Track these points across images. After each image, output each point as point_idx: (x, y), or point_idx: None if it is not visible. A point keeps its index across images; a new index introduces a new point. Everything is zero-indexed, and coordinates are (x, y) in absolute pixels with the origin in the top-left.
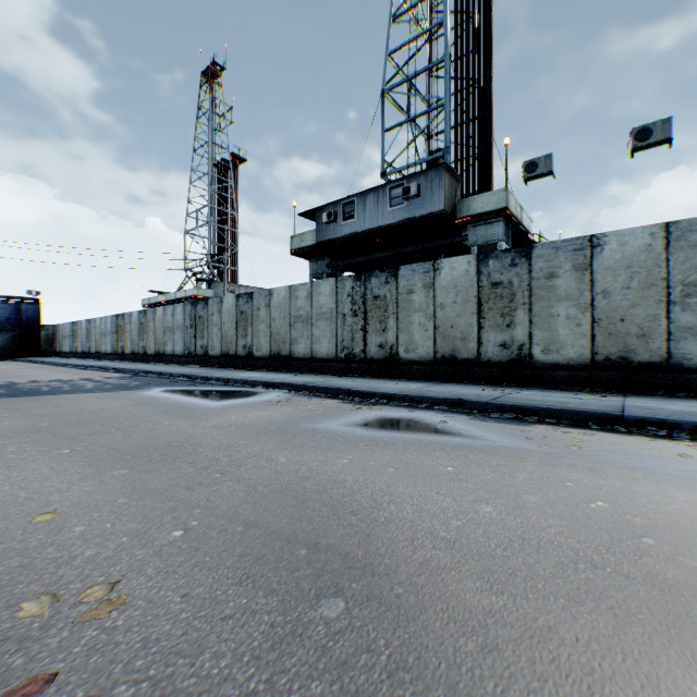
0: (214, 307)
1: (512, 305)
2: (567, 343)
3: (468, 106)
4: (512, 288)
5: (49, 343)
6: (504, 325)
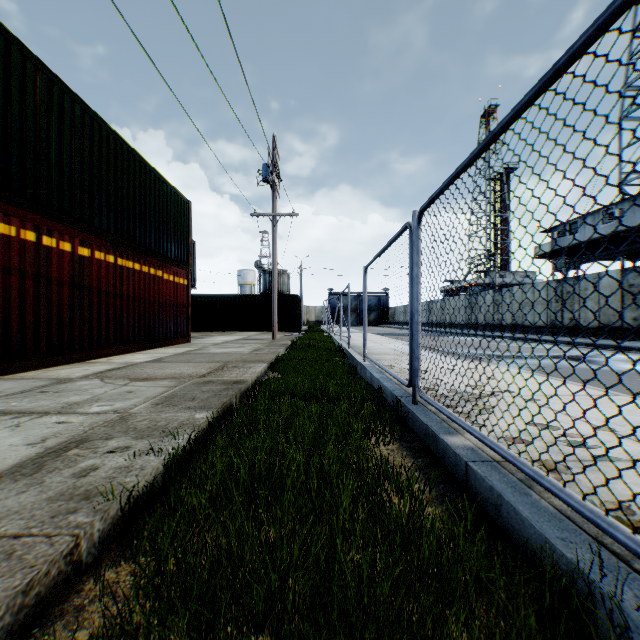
0: (480, 297)
1: (637, 297)
2: None
3: None
4: (637, 287)
5: (392, 317)
6: (633, 308)
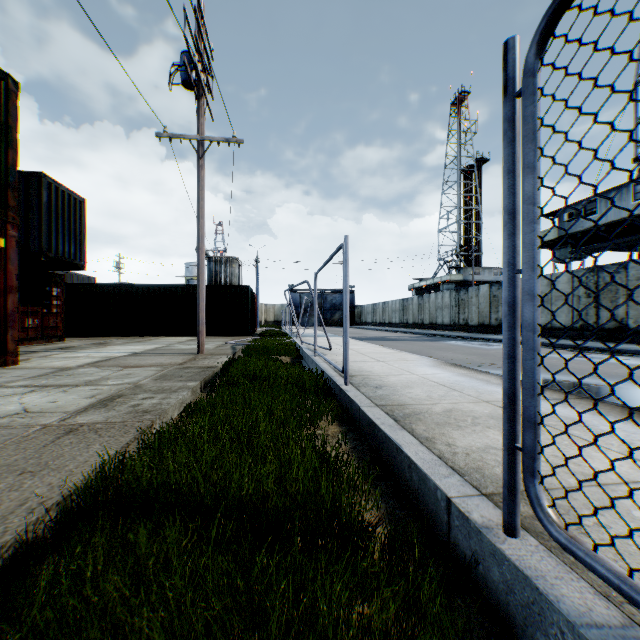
0: (472, 293)
1: None
2: None
3: None
4: None
5: (358, 317)
6: None
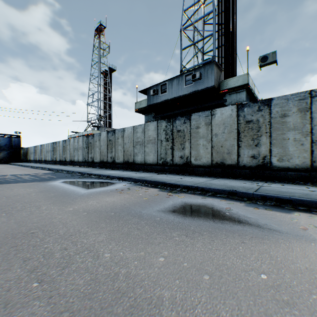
0: (96, 138)
1: (258, 133)
2: (294, 155)
3: (225, 35)
4: (258, 123)
5: (25, 156)
6: (254, 145)
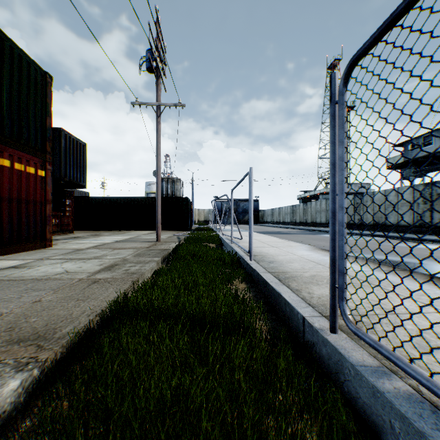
0: None
1: None
2: None
3: None
4: None
5: (261, 218)
6: None
